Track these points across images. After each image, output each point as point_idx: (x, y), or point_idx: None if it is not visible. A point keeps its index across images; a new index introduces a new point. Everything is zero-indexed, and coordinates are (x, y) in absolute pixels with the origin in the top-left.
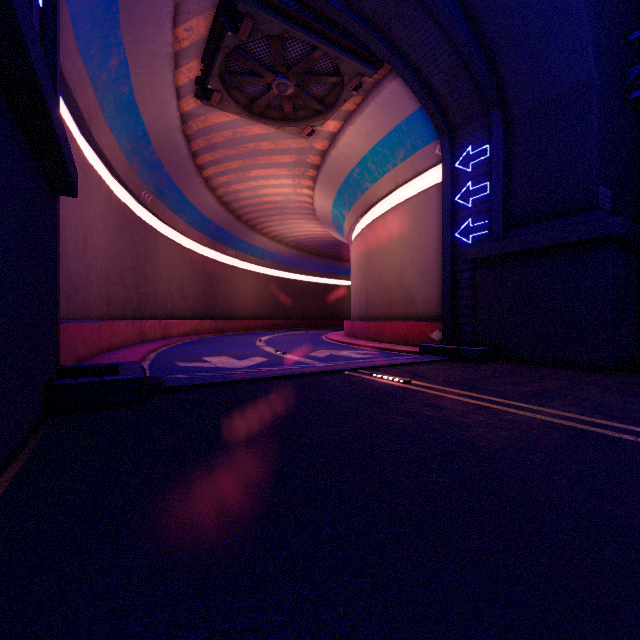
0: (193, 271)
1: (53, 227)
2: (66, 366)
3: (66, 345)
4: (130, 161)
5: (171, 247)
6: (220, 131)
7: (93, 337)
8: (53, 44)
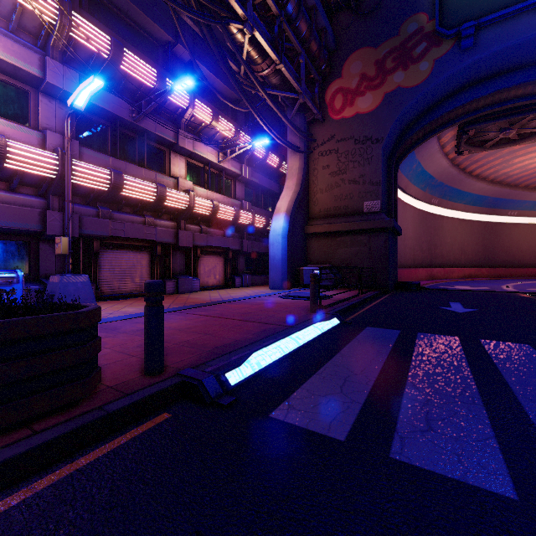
0: (472, 234)
1: (396, 245)
2: (399, 281)
3: (398, 276)
4: (424, 190)
5: (453, 222)
6: (478, 154)
7: (407, 275)
8: (396, 192)
